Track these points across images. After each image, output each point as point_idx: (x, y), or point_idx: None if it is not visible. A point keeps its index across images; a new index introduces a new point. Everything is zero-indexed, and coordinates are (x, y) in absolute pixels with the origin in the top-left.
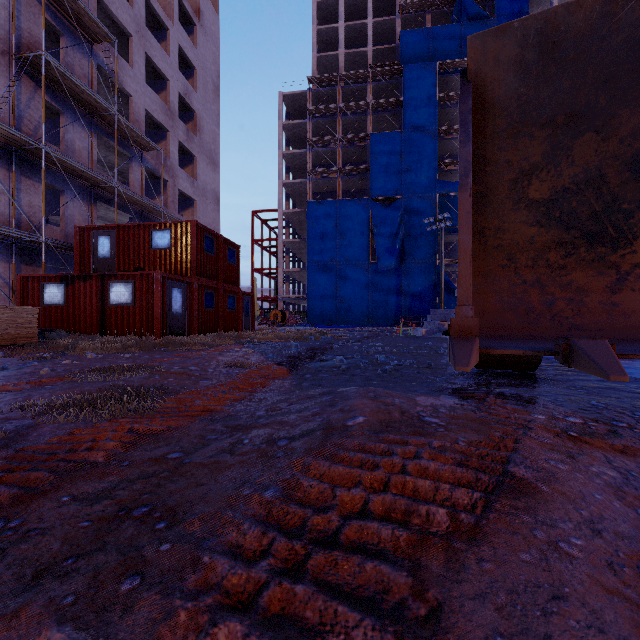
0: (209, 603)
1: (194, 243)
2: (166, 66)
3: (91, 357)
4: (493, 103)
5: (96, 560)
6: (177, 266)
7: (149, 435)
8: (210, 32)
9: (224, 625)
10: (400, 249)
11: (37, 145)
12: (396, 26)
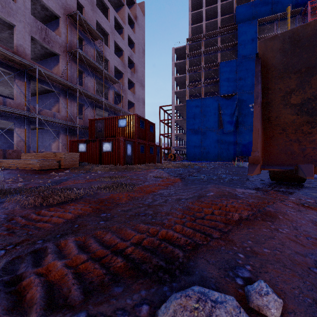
0: (173, 222)
1: (136, 124)
2: (122, 45)
3: (100, 173)
4: (271, 66)
5: (135, 222)
6: (129, 134)
7: (135, 197)
8: (141, 25)
9: (177, 225)
10: (236, 121)
11: (75, 87)
12: (233, 4)
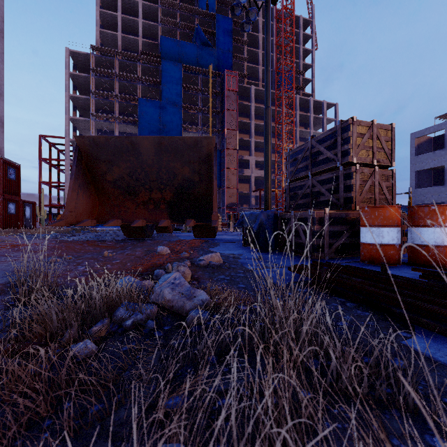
0: None
1: None
2: None
3: None
4: (87, 153)
5: None
6: None
7: None
8: None
9: None
10: None
11: None
12: (158, 31)
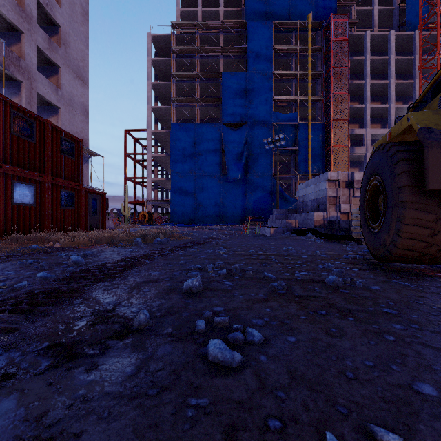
0: None
1: None
2: None
3: None
4: None
5: None
6: None
7: None
8: None
9: None
10: (245, 164)
11: None
12: None
